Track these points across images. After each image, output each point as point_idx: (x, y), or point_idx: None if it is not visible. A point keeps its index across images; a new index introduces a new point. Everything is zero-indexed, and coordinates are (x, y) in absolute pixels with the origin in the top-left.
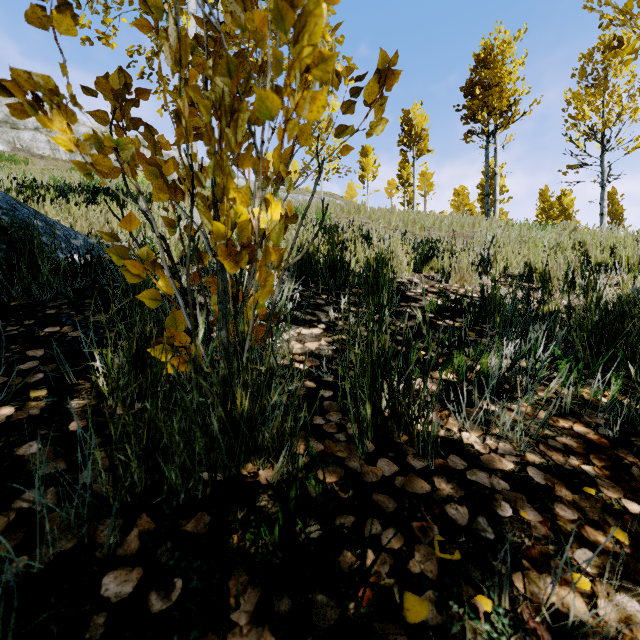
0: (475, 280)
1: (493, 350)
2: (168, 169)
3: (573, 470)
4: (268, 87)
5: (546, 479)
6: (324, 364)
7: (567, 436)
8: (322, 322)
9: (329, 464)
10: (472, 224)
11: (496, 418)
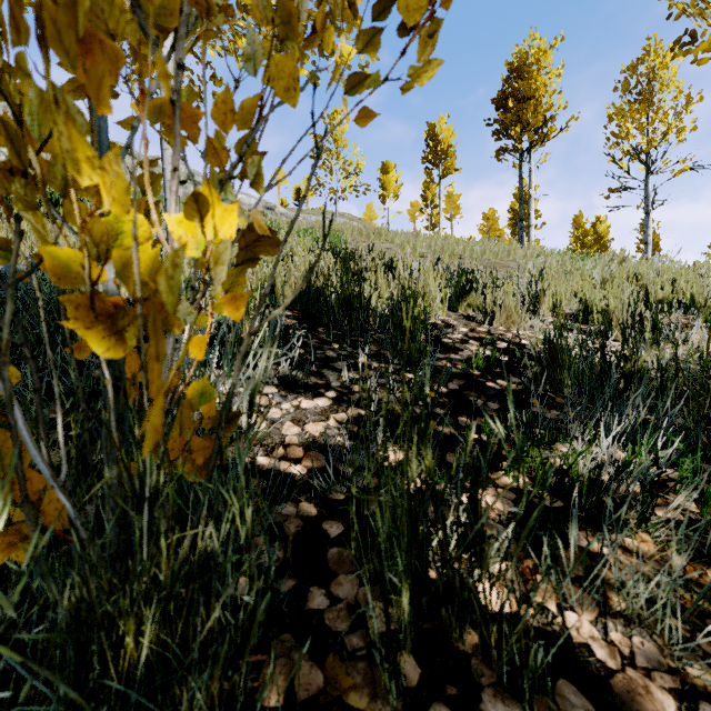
0: (525, 322)
1: (572, 431)
2: None
3: None
4: None
5: None
6: (331, 474)
7: None
8: (332, 387)
9: None
10: (507, 252)
11: (610, 572)
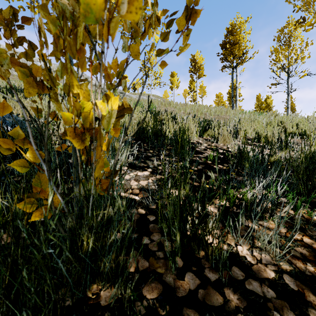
0: (231, 141)
1: (247, 184)
2: (37, 71)
3: (312, 276)
4: (106, 10)
5: (297, 285)
6: (150, 198)
7: (301, 246)
8: (150, 167)
9: (152, 280)
10: (226, 111)
11: (256, 233)
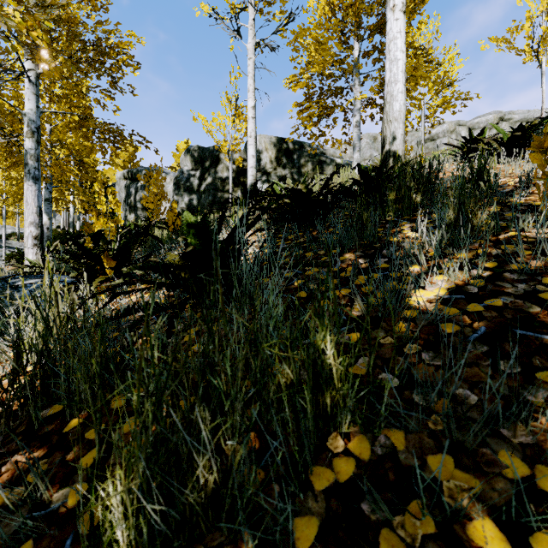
0: None
1: None
2: None
3: None
4: None
5: None
6: None
7: None
8: None
9: None
10: None
11: None
